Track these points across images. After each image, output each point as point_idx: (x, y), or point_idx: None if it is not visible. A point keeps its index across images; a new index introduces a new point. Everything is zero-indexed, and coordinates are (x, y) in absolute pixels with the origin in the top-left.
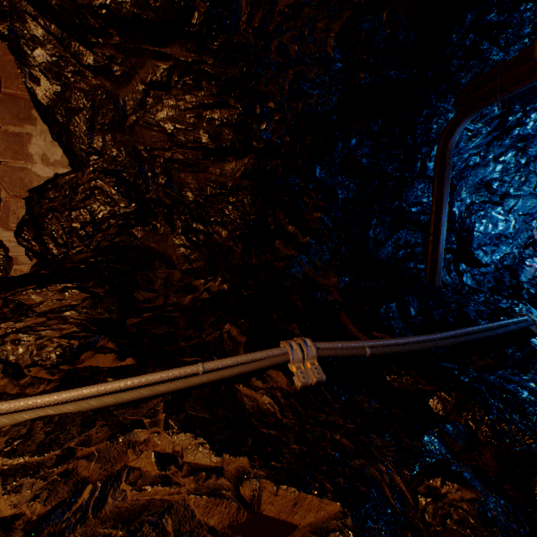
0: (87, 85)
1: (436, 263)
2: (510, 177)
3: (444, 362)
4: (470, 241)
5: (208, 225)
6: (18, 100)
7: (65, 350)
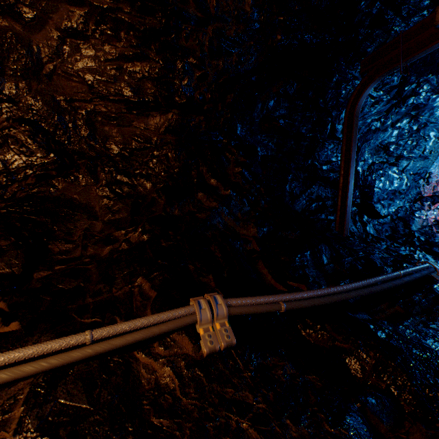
0: None
1: (345, 215)
2: (404, 141)
3: (358, 313)
4: (371, 195)
5: (133, 177)
6: None
7: None
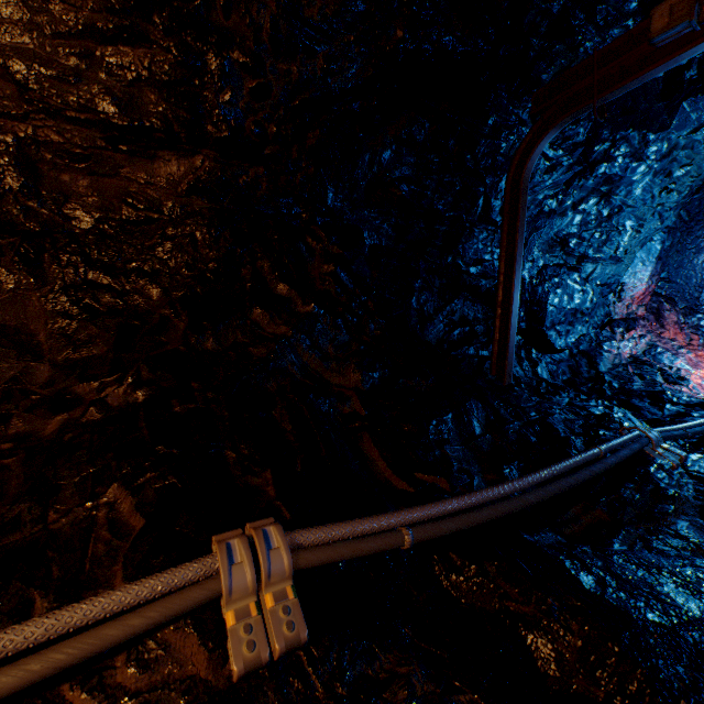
0: None
1: (507, 349)
2: (590, 233)
3: (539, 531)
4: (542, 317)
5: (122, 276)
6: None
7: None
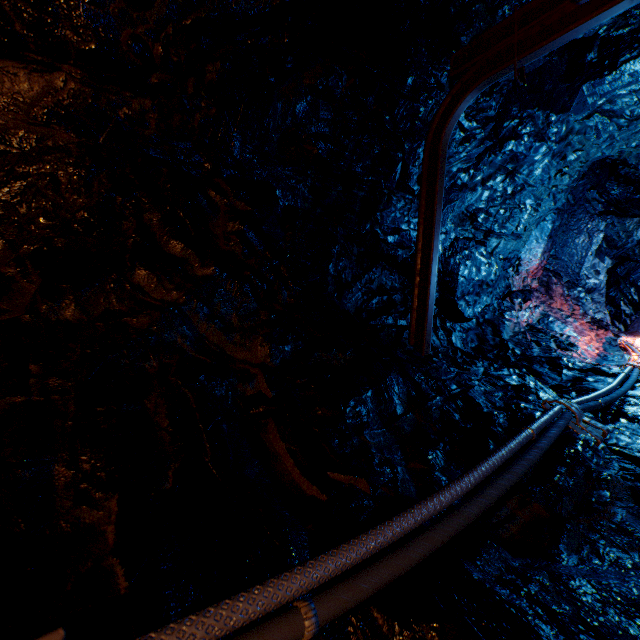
0: None
1: (425, 318)
2: (496, 209)
3: (482, 551)
4: (454, 288)
5: None
6: None
7: None
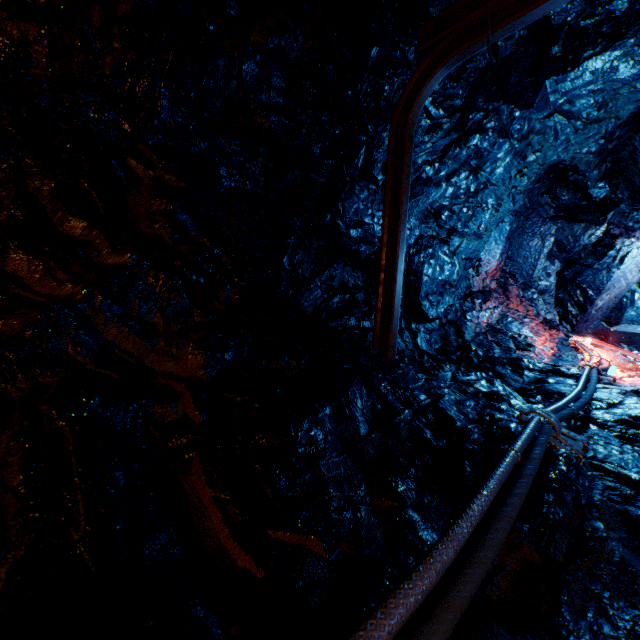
0: None
1: (391, 319)
2: (459, 207)
3: None
4: (418, 287)
5: None
6: None
7: None
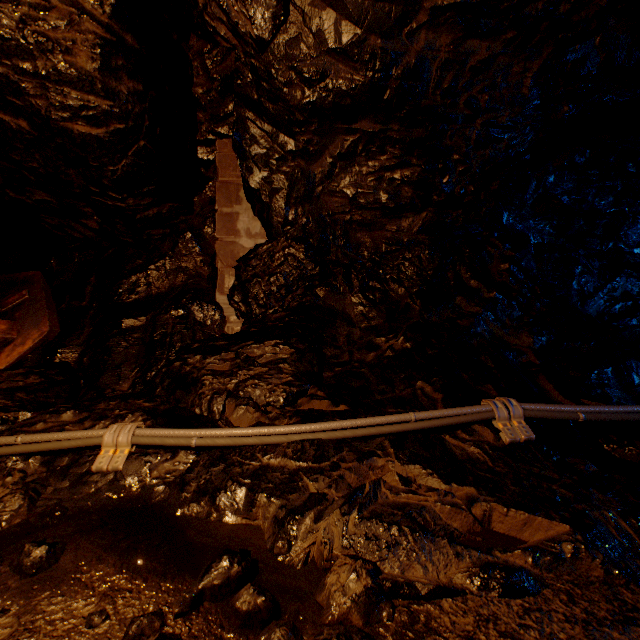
0: (287, 167)
1: None
2: None
3: None
4: None
5: (384, 282)
6: (230, 185)
7: (288, 395)
